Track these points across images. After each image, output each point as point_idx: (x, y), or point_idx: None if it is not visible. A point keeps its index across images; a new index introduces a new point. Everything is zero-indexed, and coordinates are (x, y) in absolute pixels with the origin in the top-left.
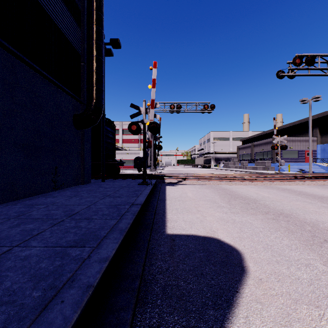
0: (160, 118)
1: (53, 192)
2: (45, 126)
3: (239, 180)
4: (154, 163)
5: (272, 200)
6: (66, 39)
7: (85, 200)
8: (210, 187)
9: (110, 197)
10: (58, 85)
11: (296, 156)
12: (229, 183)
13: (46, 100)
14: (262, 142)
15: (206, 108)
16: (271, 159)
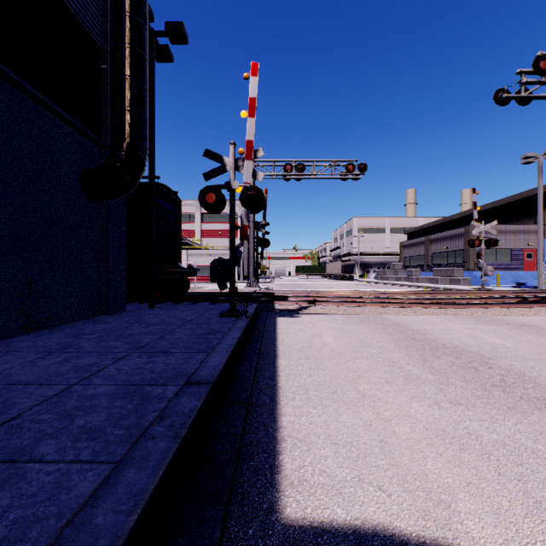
0: (265, 189)
1: (20, 338)
2: (0, 186)
3: (419, 304)
4: (254, 271)
5: (521, 355)
6: (64, 5)
7: (76, 363)
8: (367, 320)
9: (145, 352)
10: (38, 97)
11: (508, 258)
12: (401, 310)
13: (5, 127)
14: (446, 235)
15: (351, 171)
16: (463, 264)
